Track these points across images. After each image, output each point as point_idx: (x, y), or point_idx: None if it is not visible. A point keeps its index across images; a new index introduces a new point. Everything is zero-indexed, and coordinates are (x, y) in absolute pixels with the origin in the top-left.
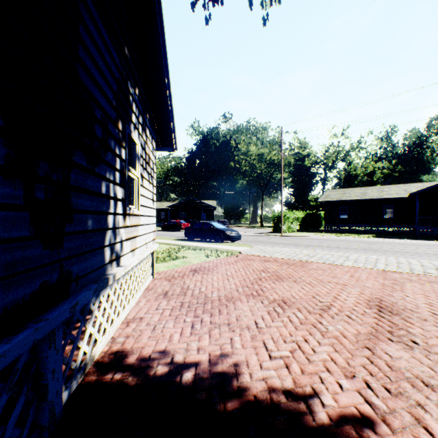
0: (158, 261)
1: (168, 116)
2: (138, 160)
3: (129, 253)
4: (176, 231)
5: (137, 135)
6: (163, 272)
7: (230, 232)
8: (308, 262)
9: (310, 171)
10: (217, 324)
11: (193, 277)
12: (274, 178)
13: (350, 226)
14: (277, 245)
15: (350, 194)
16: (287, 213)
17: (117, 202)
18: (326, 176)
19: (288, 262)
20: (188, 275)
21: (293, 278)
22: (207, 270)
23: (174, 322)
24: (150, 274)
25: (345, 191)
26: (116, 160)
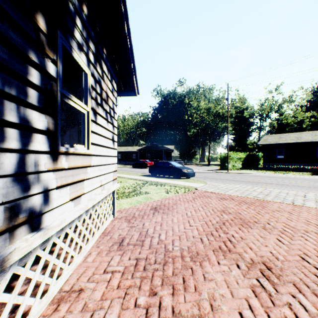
0: (123, 197)
1: (128, 54)
2: (87, 91)
3: (65, 203)
4: (143, 168)
5: (86, 60)
6: (125, 209)
7: (186, 170)
8: (266, 201)
9: (248, 121)
10: (182, 317)
11: (153, 217)
12: (218, 127)
13: (286, 164)
14: (227, 181)
15: (286, 138)
16: (231, 154)
17: (31, 134)
18: (261, 124)
19: (245, 201)
20: (148, 214)
21: (260, 224)
22: (166, 209)
23: (120, 306)
24: (110, 214)
25: (281, 136)
26: (26, 68)
